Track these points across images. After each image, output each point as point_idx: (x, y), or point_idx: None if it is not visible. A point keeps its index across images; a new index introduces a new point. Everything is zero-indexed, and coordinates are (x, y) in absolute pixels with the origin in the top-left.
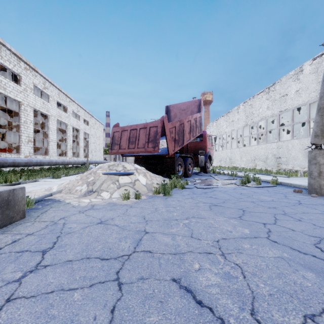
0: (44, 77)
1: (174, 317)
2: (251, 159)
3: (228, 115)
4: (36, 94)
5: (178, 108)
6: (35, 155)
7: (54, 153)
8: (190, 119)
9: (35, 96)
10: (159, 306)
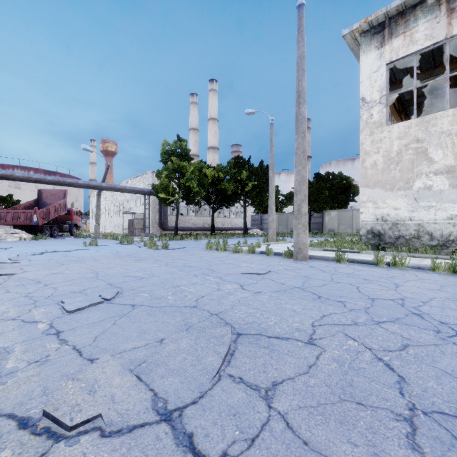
0: None
1: (36, 242)
2: (114, 226)
3: (103, 191)
4: None
5: (49, 192)
6: None
7: None
8: (55, 205)
9: None
10: (35, 242)
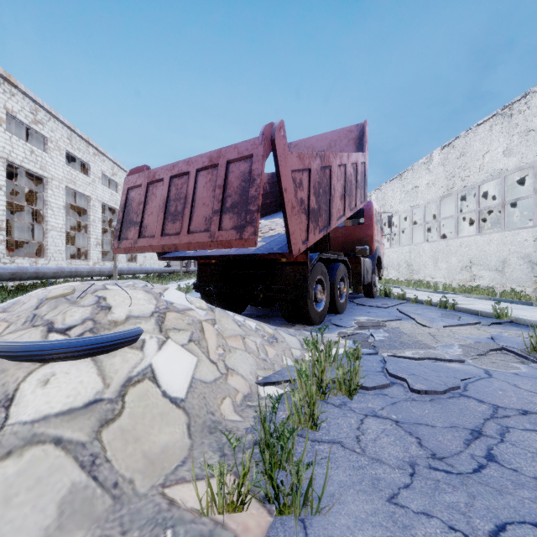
0: (33, 100)
1: None
2: (461, 265)
3: (403, 176)
4: (31, 141)
5: (308, 149)
6: (11, 257)
7: (60, 252)
8: (345, 161)
9: (10, 136)
10: None
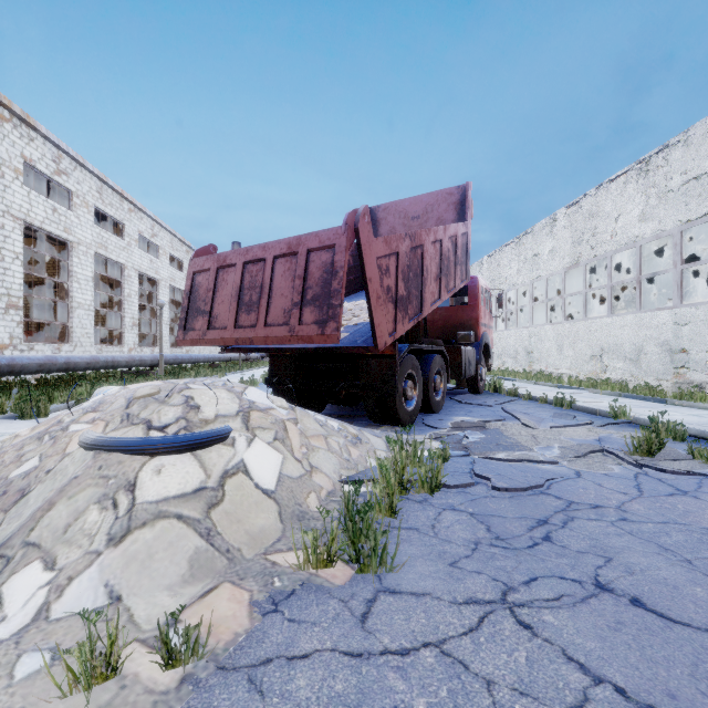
0: (56, 145)
1: None
2: (590, 353)
3: (521, 241)
4: (49, 193)
5: (400, 213)
6: (30, 343)
7: (88, 336)
8: (441, 235)
9: (28, 191)
10: None
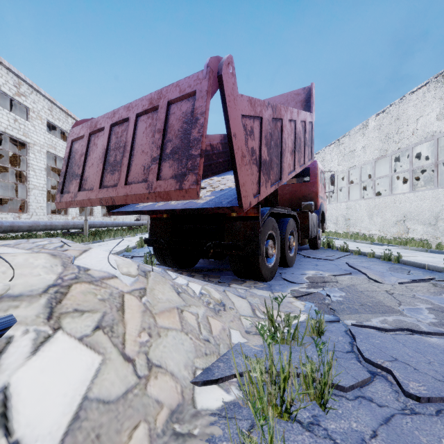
0: (16, 74)
1: None
2: (395, 219)
3: (341, 141)
4: (18, 112)
5: None
6: None
7: (41, 208)
8: (295, 117)
9: None
10: None
